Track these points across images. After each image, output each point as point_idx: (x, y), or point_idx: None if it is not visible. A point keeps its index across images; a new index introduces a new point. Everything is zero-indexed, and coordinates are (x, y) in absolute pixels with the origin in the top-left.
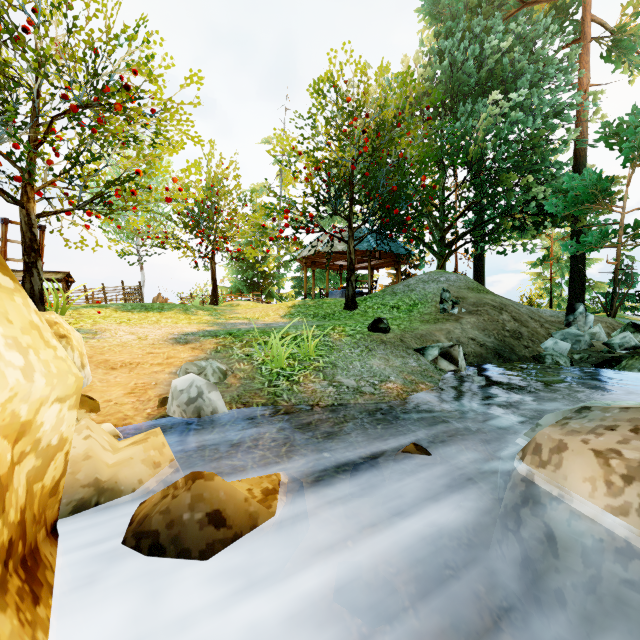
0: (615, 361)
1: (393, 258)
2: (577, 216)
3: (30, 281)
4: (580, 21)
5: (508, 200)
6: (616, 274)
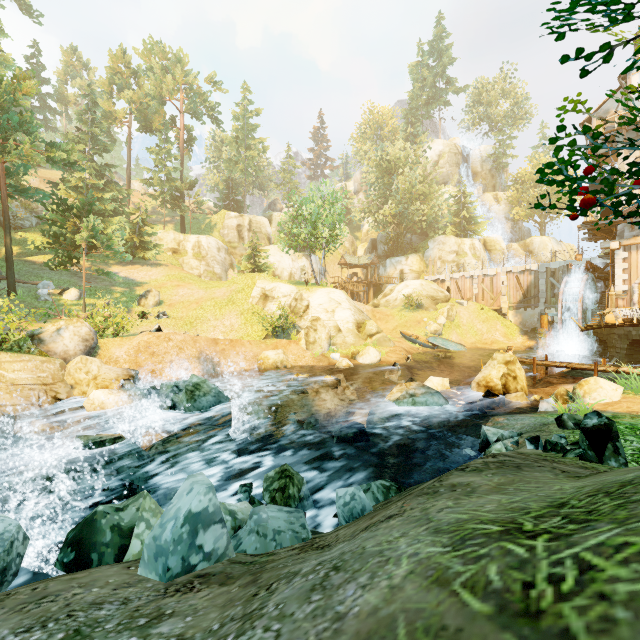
0: None
1: None
2: None
3: None
4: None
5: None
6: None
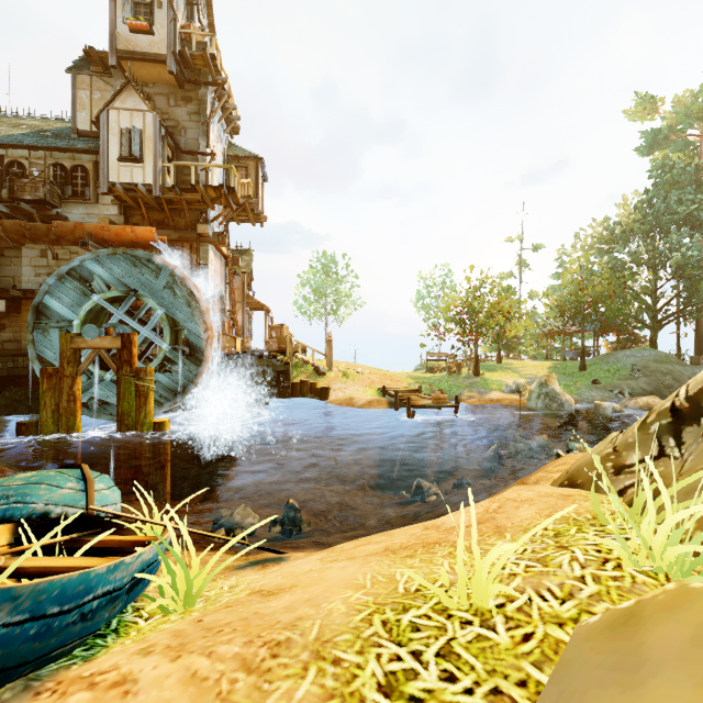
0: None
1: None
2: None
3: (478, 366)
4: None
5: (700, 299)
6: None
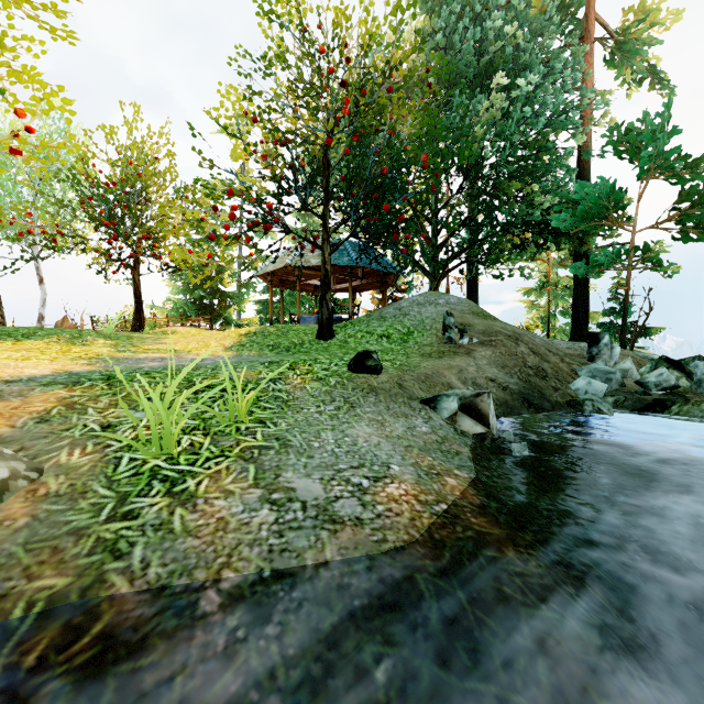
0: (659, 405)
1: (379, 278)
2: (581, 236)
3: None
4: (581, 22)
5: (510, 213)
6: (626, 301)
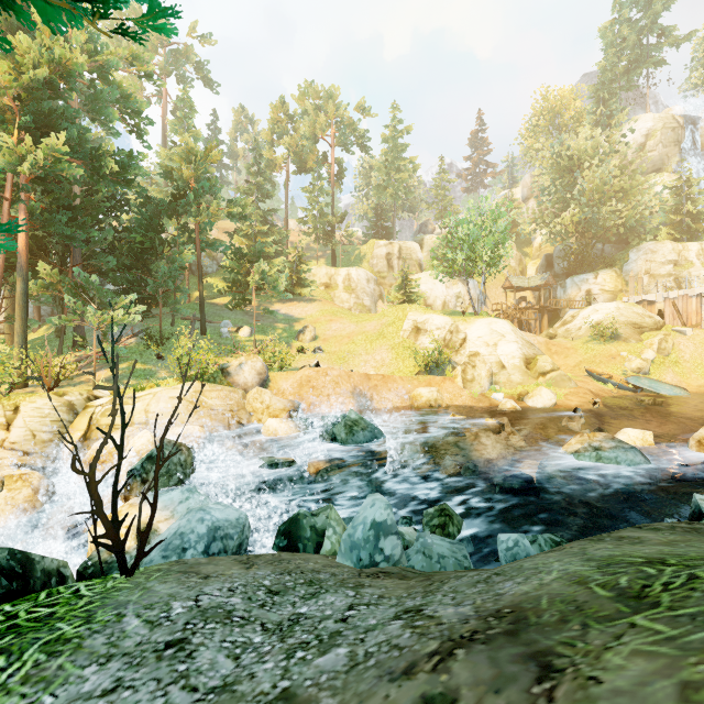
0: None
1: None
2: None
3: None
4: None
5: None
6: None
